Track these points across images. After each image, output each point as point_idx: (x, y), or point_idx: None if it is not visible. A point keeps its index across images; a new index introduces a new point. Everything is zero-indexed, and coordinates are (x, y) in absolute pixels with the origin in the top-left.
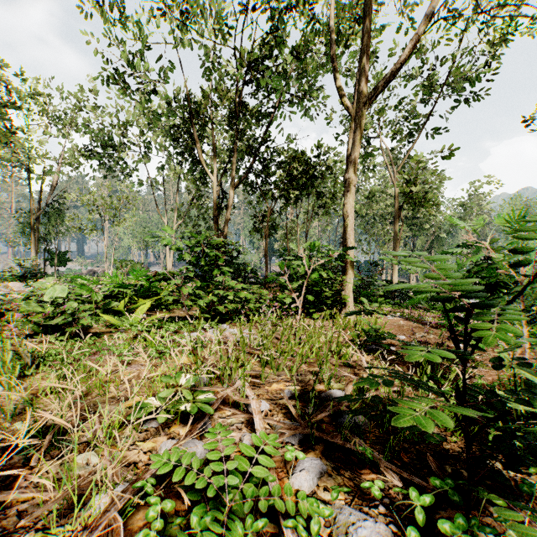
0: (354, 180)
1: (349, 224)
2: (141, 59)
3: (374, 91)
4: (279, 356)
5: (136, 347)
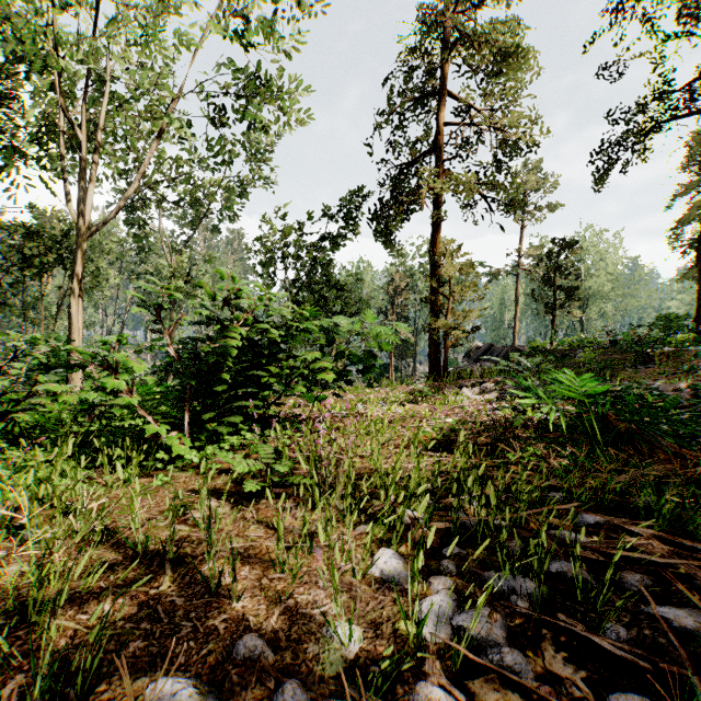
0: (78, 291)
1: (74, 323)
2: None
3: (92, 233)
4: None
5: None
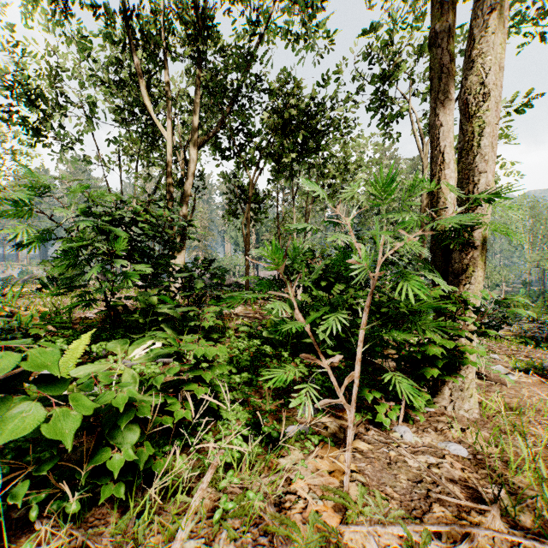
0: None
1: (490, 122)
2: None
3: None
4: None
5: None
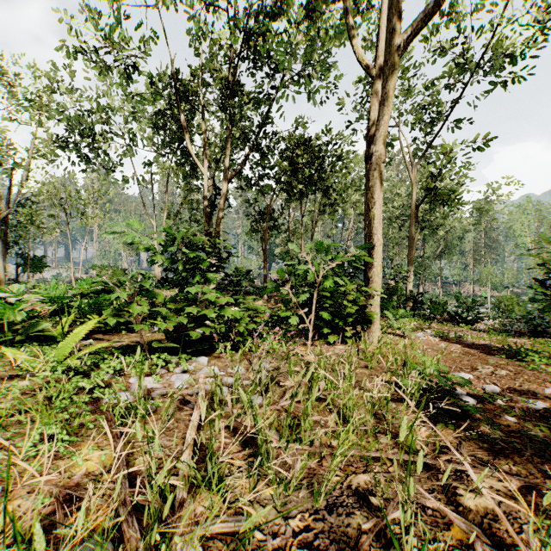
0: (384, 154)
1: (377, 214)
2: (117, 27)
3: (414, 28)
4: (286, 444)
5: (0, 430)
